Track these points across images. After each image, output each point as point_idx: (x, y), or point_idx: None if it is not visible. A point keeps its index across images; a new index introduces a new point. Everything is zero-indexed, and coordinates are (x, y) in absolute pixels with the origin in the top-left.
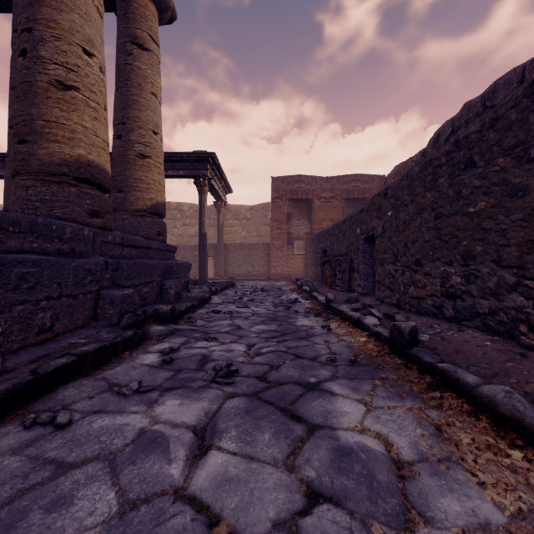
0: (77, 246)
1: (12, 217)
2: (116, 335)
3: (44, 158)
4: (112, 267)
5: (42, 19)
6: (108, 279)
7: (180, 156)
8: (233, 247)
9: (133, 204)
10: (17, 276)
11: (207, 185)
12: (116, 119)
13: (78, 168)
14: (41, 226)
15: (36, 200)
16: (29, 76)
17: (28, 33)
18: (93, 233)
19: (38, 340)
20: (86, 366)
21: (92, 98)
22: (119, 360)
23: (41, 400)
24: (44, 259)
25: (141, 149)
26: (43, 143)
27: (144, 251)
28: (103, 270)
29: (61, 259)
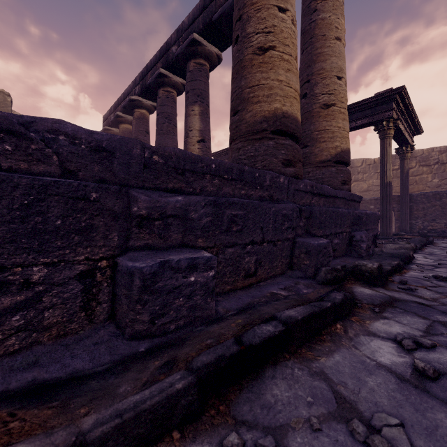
0: (274, 194)
1: (227, 165)
2: (315, 291)
3: (249, 120)
4: (305, 214)
5: (248, 1)
6: (301, 227)
7: (358, 105)
8: (422, 197)
9: (317, 156)
10: (228, 218)
11: (391, 128)
12: (301, 81)
13: (274, 121)
14: (247, 174)
15: (244, 158)
16: (240, 56)
17: (239, 21)
18: (287, 180)
19: (245, 283)
20: (294, 340)
21: (285, 52)
22: (333, 338)
23: (245, 392)
24: (249, 202)
25: (325, 100)
26: (249, 107)
27: (331, 200)
28: (297, 217)
29: (263, 202)
